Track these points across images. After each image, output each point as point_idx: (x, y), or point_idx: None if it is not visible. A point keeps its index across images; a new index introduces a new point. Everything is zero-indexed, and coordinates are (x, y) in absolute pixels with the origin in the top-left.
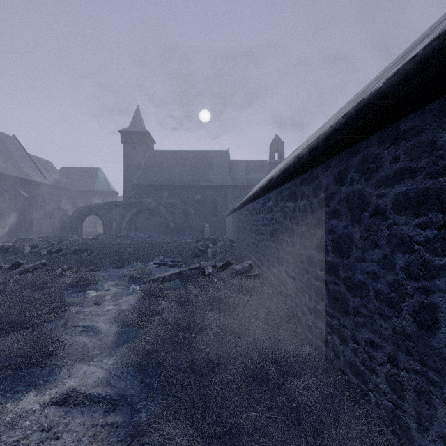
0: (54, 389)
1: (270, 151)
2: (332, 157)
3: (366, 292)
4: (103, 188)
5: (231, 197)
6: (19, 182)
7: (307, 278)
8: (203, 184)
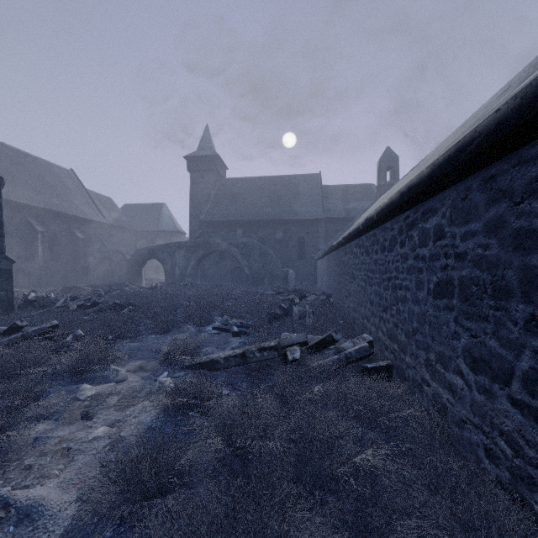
0: None
1: (379, 170)
2: None
3: None
4: (168, 227)
5: (324, 234)
6: (74, 222)
7: None
8: (286, 218)
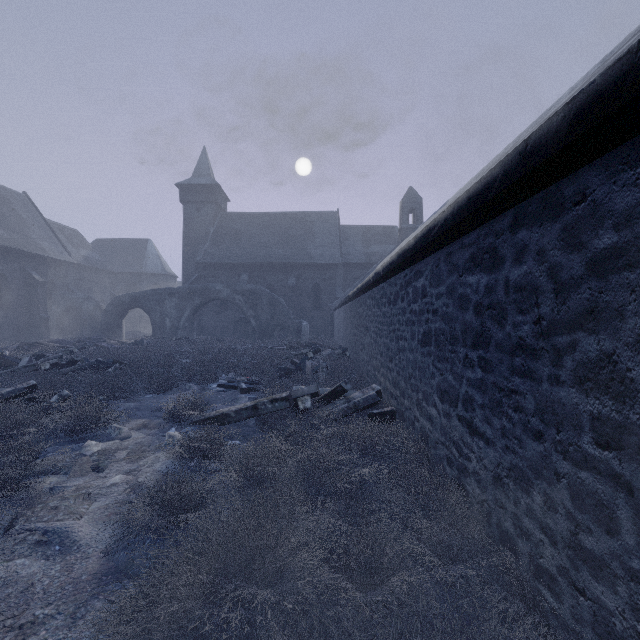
0: None
1: (401, 211)
2: None
3: None
4: (154, 269)
5: (342, 281)
6: (30, 260)
7: (539, 452)
8: (299, 262)
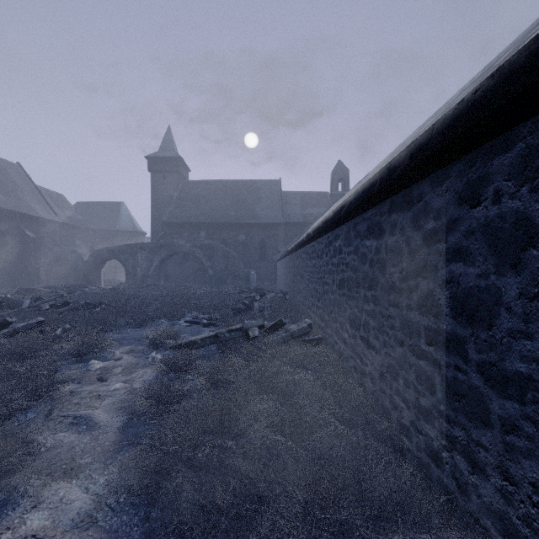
0: (4, 533)
1: (332, 180)
2: (450, 161)
3: (536, 395)
4: (127, 227)
5: (283, 238)
6: (24, 220)
7: (402, 353)
8: (248, 221)
